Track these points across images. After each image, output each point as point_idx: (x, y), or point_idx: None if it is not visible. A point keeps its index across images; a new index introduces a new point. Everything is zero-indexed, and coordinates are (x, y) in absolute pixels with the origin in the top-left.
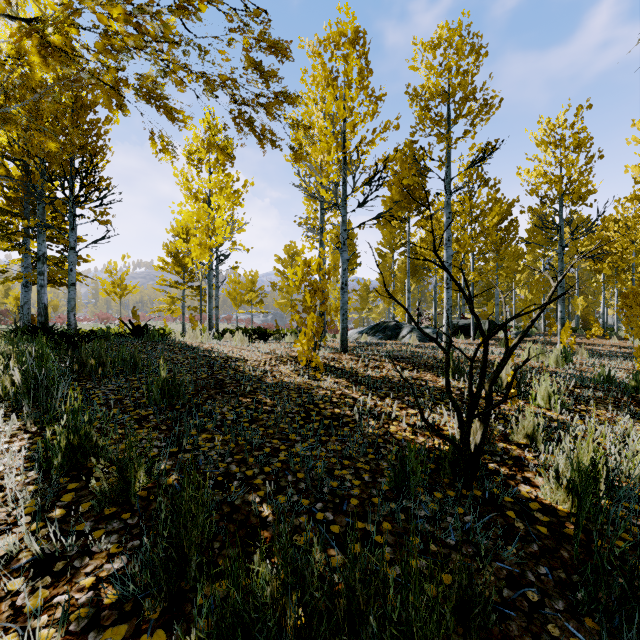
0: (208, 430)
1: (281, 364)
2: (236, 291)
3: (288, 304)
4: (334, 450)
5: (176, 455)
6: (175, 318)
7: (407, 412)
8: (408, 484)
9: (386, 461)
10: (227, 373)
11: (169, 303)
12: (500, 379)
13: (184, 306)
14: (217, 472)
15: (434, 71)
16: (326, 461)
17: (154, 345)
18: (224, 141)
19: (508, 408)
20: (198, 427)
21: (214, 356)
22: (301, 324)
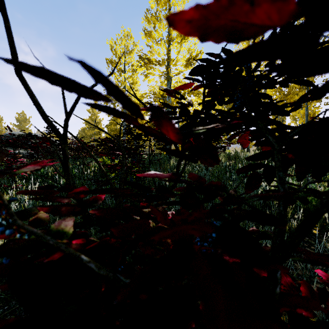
0: None
1: None
2: None
3: None
4: None
5: None
6: None
7: None
8: None
9: None
10: None
11: None
12: None
13: None
14: None
15: None
16: None
17: None
18: None
19: None
20: None
21: None
22: None
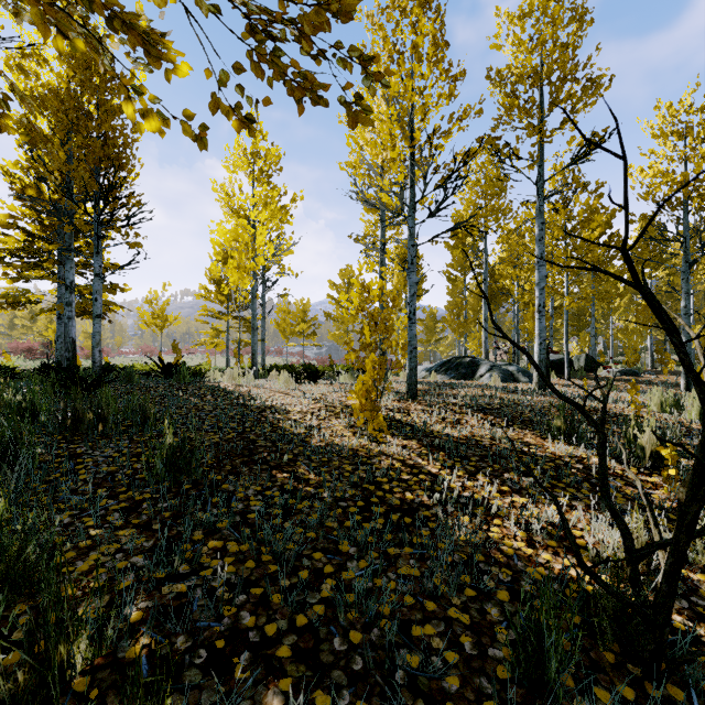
0: (221, 531)
1: (332, 417)
2: (286, 322)
3: (344, 336)
4: (409, 576)
5: (160, 586)
6: (222, 351)
7: (512, 500)
8: (544, 666)
9: (495, 604)
10: (261, 432)
11: (213, 335)
12: (640, 447)
13: (228, 339)
14: (218, 628)
15: (523, 47)
16: (397, 605)
17: (182, 388)
18: (269, 149)
19: (663, 496)
20: (206, 526)
21: (249, 405)
22: (358, 366)
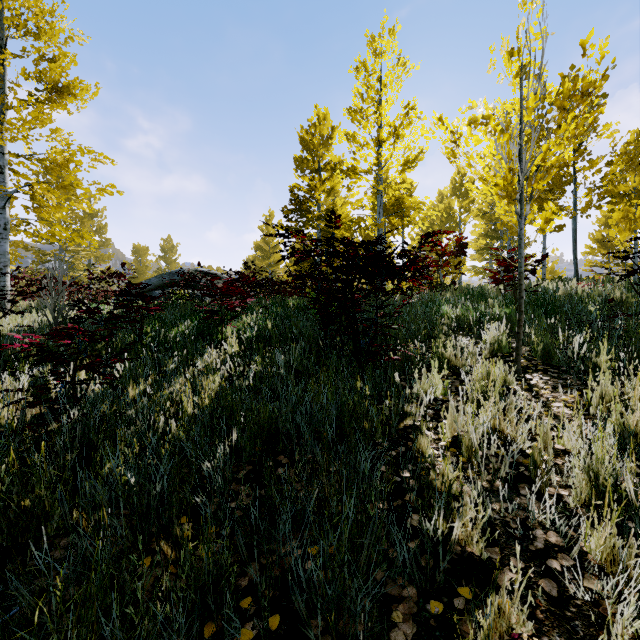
0: None
1: None
2: None
3: None
4: None
5: None
6: None
7: None
8: None
9: None
10: None
11: None
12: None
13: None
14: None
15: None
16: None
17: None
18: None
19: None
20: None
21: None
22: None
